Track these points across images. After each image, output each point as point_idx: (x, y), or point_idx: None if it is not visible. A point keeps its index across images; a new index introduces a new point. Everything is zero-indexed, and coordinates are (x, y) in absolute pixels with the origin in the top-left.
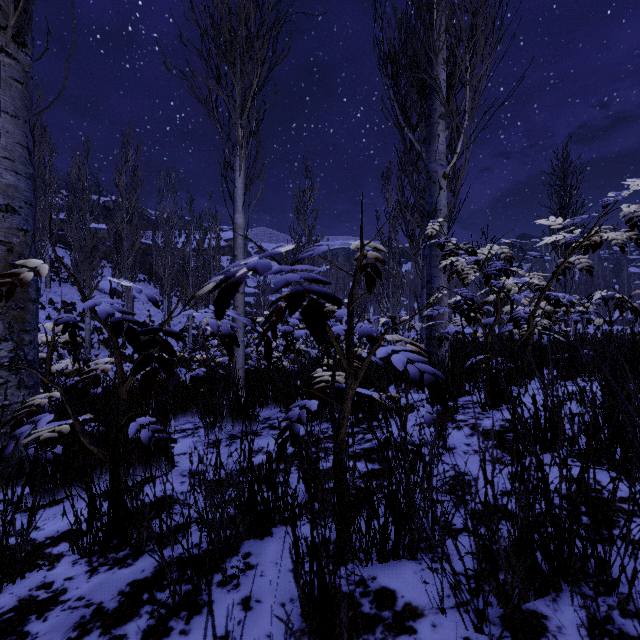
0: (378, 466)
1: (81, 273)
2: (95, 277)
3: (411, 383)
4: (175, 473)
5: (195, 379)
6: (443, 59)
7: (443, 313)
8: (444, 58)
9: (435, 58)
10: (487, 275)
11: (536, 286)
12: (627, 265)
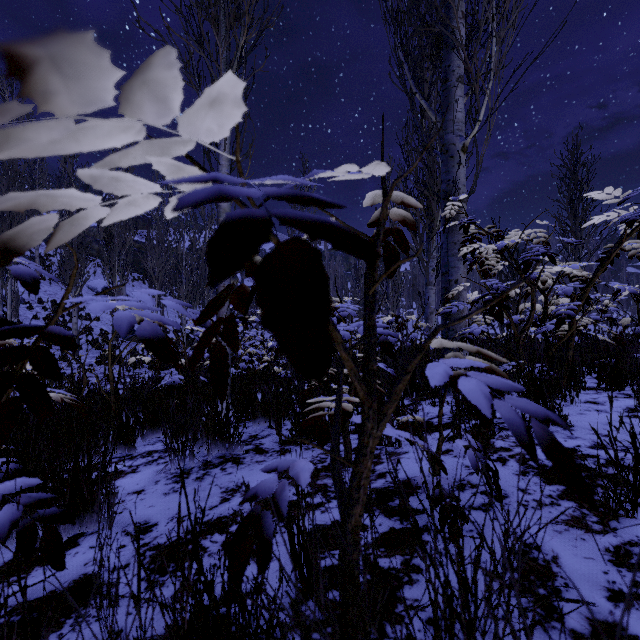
0: (399, 524)
1: (67, 270)
2: (82, 275)
3: (426, 393)
4: (116, 528)
5: (169, 388)
6: (462, 12)
7: (462, 310)
8: (463, 11)
9: (452, 11)
10: (526, 261)
11: (574, 278)
12: (626, 265)
